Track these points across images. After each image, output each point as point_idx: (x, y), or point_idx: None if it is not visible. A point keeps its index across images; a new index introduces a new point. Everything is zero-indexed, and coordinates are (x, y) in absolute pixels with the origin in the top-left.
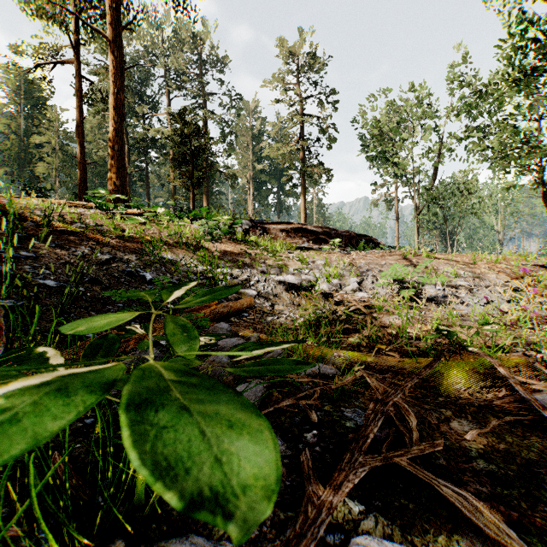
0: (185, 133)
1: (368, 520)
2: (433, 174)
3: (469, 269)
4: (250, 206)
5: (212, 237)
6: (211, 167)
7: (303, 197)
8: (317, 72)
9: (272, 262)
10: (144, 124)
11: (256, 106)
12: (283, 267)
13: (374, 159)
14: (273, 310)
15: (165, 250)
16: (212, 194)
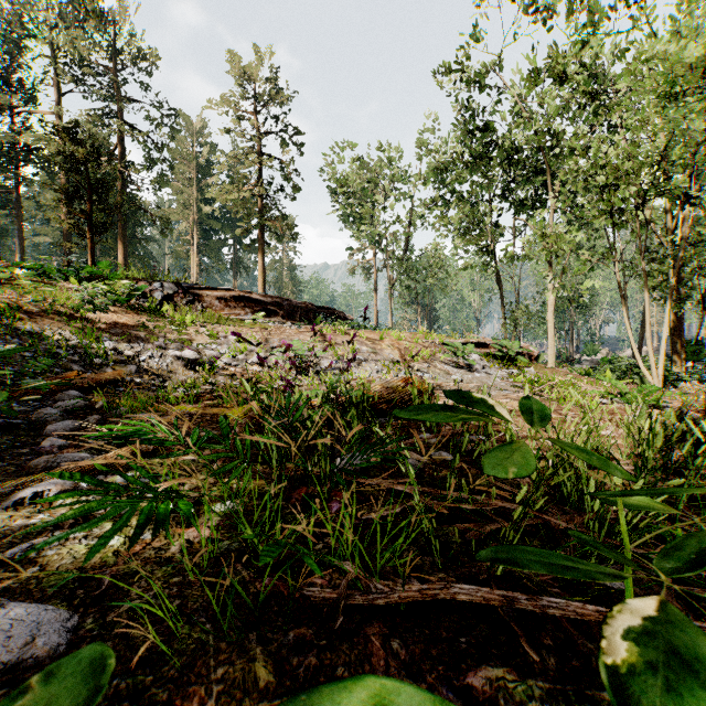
0: (77, 158)
1: (87, 453)
2: (405, 244)
3: (372, 345)
4: (194, 261)
5: (93, 306)
6: (130, 203)
7: (262, 257)
8: (279, 103)
9: (174, 337)
10: (13, 122)
11: (203, 126)
12: (185, 342)
13: (347, 219)
14: (163, 386)
15: (24, 320)
16: (134, 240)
